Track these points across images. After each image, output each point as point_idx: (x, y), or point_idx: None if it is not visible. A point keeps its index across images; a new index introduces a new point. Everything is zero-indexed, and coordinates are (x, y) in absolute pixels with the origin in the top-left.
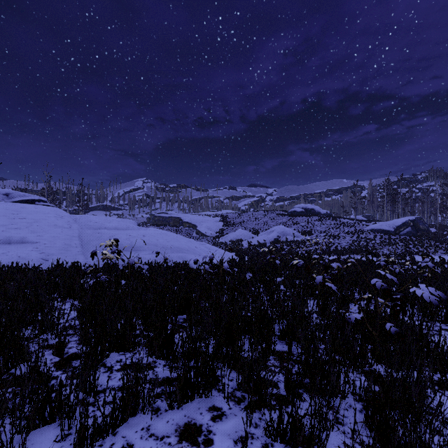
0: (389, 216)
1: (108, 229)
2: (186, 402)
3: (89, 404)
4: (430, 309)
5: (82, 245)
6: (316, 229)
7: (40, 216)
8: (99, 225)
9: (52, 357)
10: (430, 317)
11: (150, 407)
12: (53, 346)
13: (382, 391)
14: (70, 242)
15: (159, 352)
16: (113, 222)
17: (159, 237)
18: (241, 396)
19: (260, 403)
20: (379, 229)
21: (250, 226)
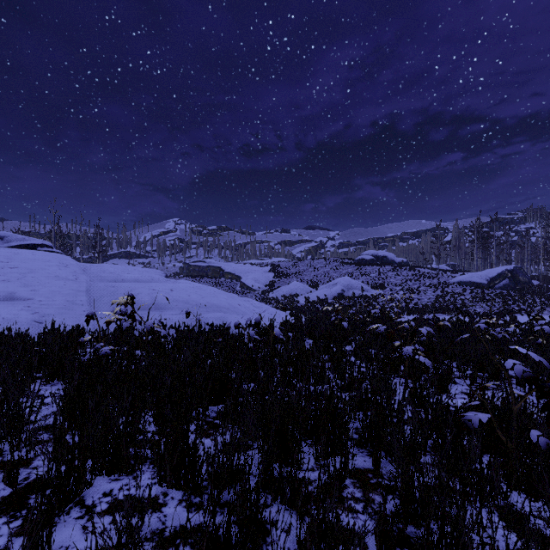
0: (480, 265)
1: (127, 281)
2: None
3: None
4: None
5: (91, 302)
6: (389, 282)
7: (37, 265)
8: (114, 277)
9: (1, 487)
10: None
11: None
12: (4, 469)
13: None
14: (74, 299)
15: (172, 477)
16: (133, 273)
17: (192, 292)
18: None
19: None
20: (469, 282)
21: (308, 278)
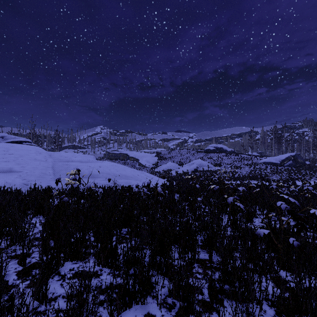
0: (276, 153)
1: (74, 162)
2: (125, 310)
3: (40, 313)
4: (315, 222)
5: (55, 173)
6: (224, 162)
7: (24, 152)
8: (67, 159)
9: (17, 266)
10: (316, 229)
11: (94, 314)
12: (18, 257)
13: (291, 298)
14: (45, 171)
15: (104, 262)
16: (77, 157)
17: (111, 168)
18: (171, 303)
19: (188, 311)
20: (269, 162)
21: (177, 160)
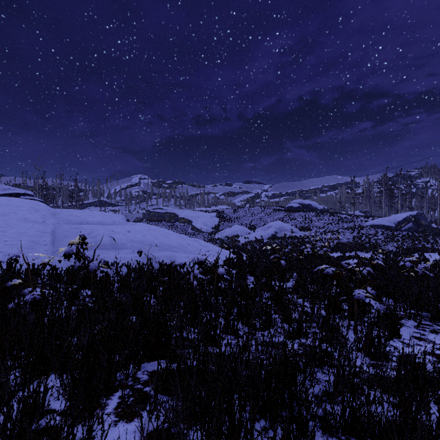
0: (387, 212)
1: (91, 224)
2: None
3: None
4: None
5: (54, 242)
6: (314, 225)
7: (9, 209)
8: (80, 220)
9: None
10: None
11: None
12: None
13: None
14: (38, 239)
15: None
16: (97, 217)
17: (147, 233)
18: None
19: None
20: (380, 225)
21: (247, 222)
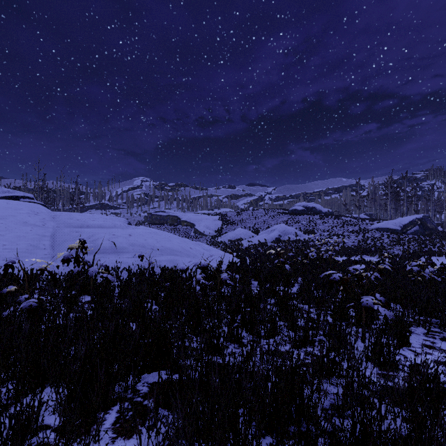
0: (392, 215)
1: (91, 227)
2: None
3: None
4: None
5: (54, 246)
6: (318, 228)
7: (8, 212)
8: (80, 223)
9: None
10: None
11: None
12: None
13: None
14: (37, 243)
15: None
16: (97, 220)
17: (149, 237)
18: None
19: None
20: (385, 228)
21: (250, 225)
